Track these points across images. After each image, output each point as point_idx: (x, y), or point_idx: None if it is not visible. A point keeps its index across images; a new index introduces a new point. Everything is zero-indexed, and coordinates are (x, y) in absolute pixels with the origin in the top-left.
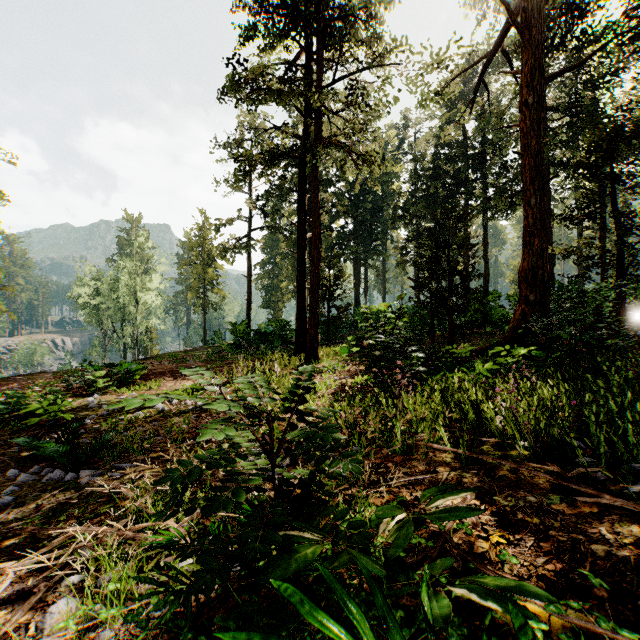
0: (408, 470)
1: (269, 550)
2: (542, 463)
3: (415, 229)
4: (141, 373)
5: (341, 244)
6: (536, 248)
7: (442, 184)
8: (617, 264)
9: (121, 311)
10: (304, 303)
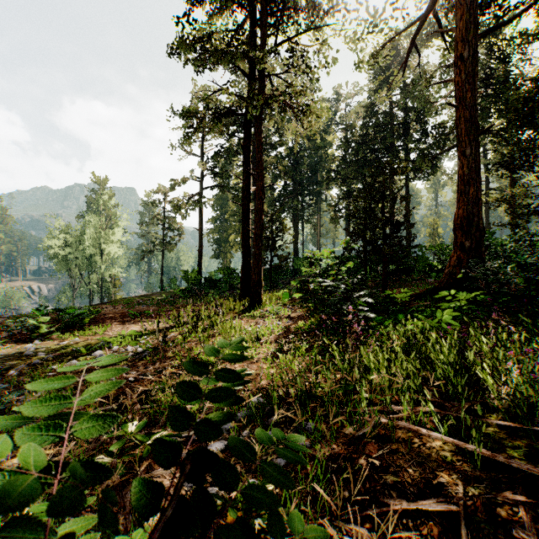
0: (394, 478)
1: None
2: None
3: (347, 188)
4: (90, 318)
5: (282, 202)
6: (471, 196)
7: (371, 149)
8: None
9: (88, 261)
10: (248, 251)
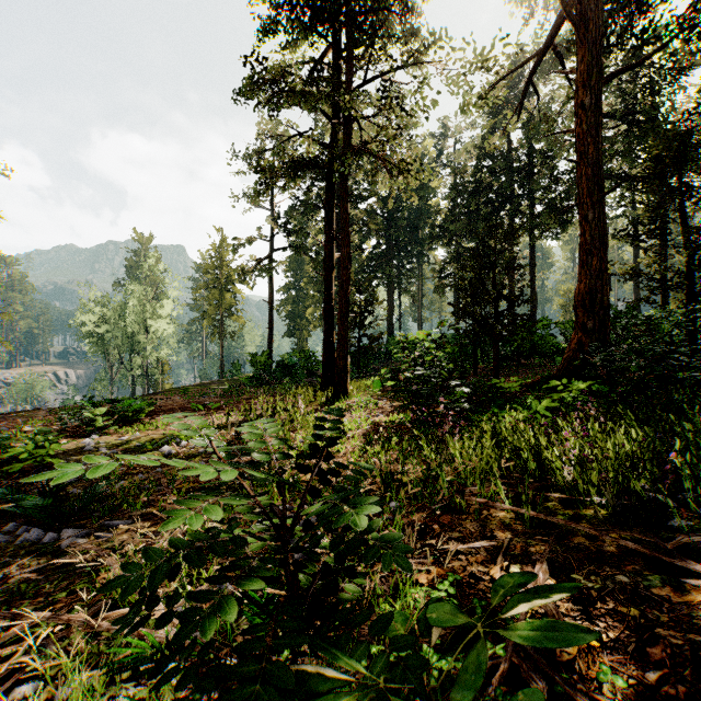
0: (459, 534)
1: (272, 699)
2: (626, 527)
3: (455, 250)
4: (147, 410)
5: (373, 266)
6: (594, 268)
7: (485, 200)
8: (687, 287)
9: (129, 340)
10: (332, 331)
